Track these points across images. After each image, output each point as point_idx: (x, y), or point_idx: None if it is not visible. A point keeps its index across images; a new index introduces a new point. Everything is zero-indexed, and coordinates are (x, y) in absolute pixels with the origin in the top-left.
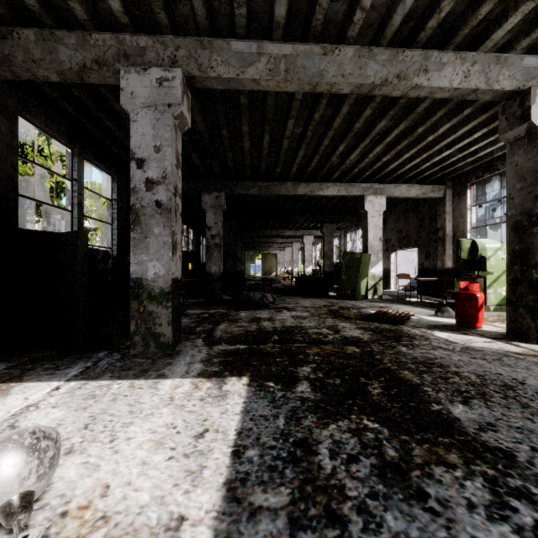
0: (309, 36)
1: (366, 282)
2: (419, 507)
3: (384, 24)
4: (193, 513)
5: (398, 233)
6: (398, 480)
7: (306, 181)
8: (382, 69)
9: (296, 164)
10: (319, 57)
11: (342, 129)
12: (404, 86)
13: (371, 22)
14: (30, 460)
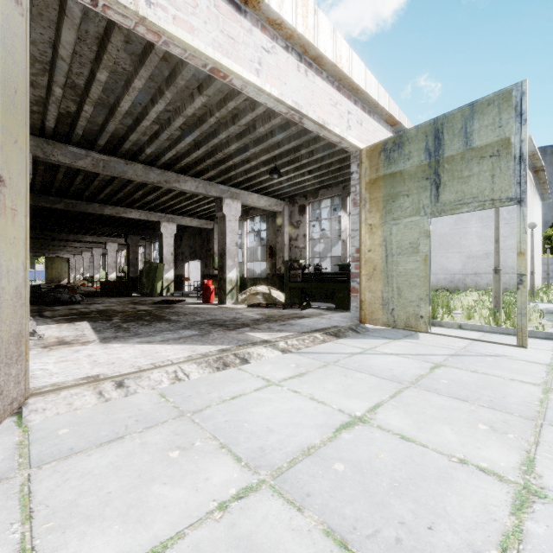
0: (118, 153)
1: (162, 283)
2: (149, 326)
3: (158, 159)
4: (87, 333)
5: (189, 248)
6: (146, 325)
7: (112, 204)
8: (158, 177)
9: (104, 193)
10: (123, 164)
11: (140, 183)
12: (169, 186)
13: (152, 155)
14: (34, 322)
